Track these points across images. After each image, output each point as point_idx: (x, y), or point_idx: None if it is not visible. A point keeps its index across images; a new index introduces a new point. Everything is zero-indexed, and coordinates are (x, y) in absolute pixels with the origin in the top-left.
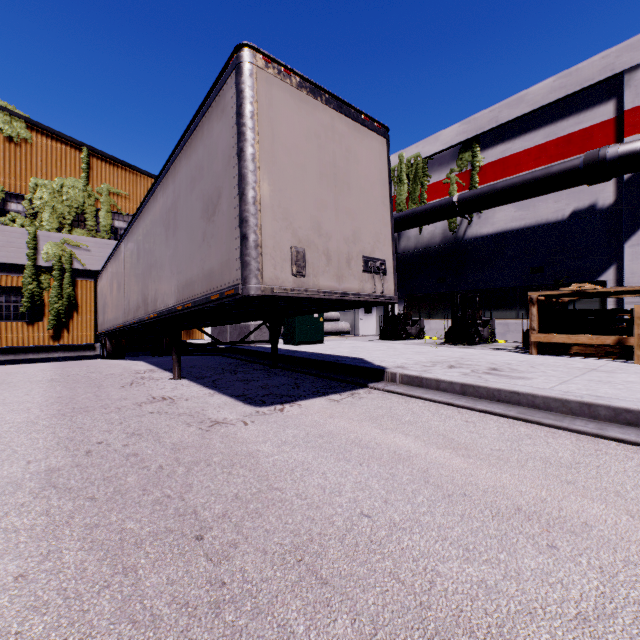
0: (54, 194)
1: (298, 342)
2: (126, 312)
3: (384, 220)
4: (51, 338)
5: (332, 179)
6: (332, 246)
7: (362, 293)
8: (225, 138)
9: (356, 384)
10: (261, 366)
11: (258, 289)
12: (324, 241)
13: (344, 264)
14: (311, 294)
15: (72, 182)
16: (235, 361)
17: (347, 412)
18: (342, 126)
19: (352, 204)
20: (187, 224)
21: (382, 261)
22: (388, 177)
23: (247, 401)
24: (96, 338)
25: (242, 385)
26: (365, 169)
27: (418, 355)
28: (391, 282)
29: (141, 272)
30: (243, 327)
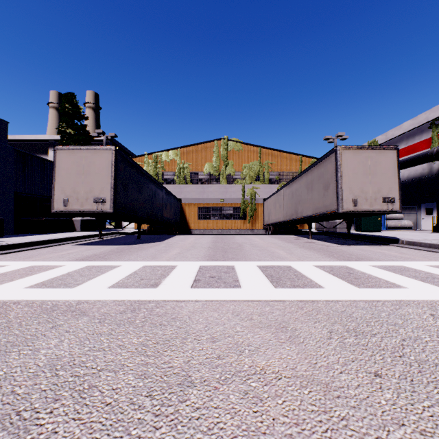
0: (249, 169)
1: (363, 230)
2: (284, 216)
3: (394, 182)
4: (248, 226)
5: (368, 174)
6: (368, 196)
7: (381, 210)
8: (331, 169)
9: (384, 244)
10: (342, 238)
11: (341, 211)
12: (364, 194)
13: (373, 201)
14: (359, 211)
15: (255, 163)
16: (330, 237)
17: (372, 248)
18: (373, 154)
19: (377, 180)
20: (317, 190)
21: (392, 197)
22: (397, 165)
23: (337, 244)
24: (263, 227)
25: (335, 242)
26: (384, 166)
27: (434, 237)
28: (397, 205)
29: (294, 202)
30: (332, 223)
